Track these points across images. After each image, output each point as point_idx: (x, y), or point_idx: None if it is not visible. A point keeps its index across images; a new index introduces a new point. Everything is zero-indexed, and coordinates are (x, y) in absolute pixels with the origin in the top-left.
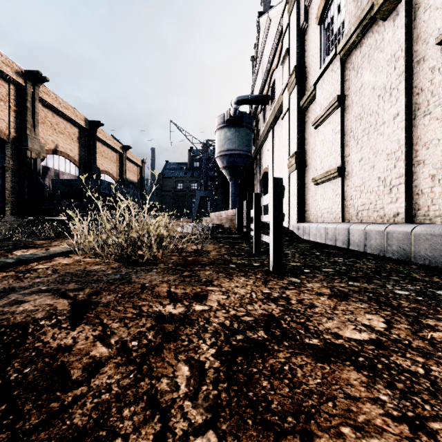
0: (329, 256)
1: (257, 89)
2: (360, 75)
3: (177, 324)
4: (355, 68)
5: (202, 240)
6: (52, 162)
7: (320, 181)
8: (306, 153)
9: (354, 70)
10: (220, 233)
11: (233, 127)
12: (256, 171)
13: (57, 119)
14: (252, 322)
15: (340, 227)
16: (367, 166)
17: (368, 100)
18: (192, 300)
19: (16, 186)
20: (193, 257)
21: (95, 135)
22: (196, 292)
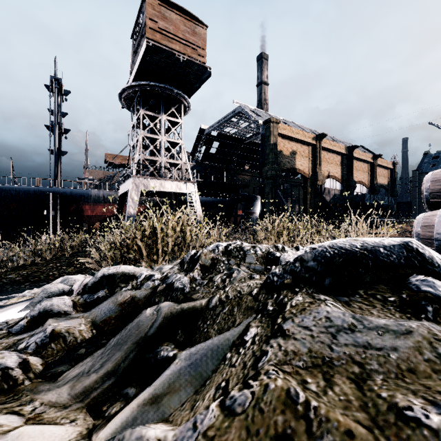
0: None
1: None
2: None
3: None
4: None
5: None
6: (326, 184)
7: None
8: None
9: None
10: None
11: None
12: None
13: (329, 155)
14: None
15: None
16: None
17: None
18: None
19: (312, 202)
20: None
21: (352, 156)
22: None
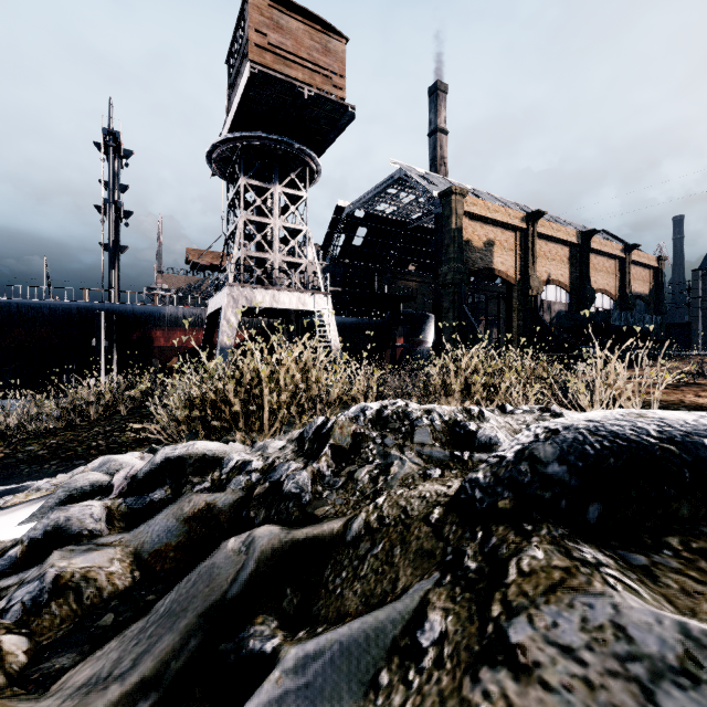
0: None
1: None
2: None
3: None
4: None
5: None
6: (545, 294)
7: None
8: None
9: None
10: None
11: None
12: None
13: (549, 246)
14: None
15: None
16: None
17: None
18: None
19: (520, 324)
20: None
21: (588, 247)
22: None
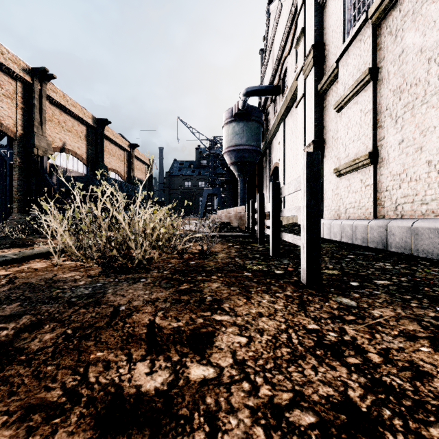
0: (369, 260)
1: (266, 81)
2: (400, 39)
3: (141, 438)
4: (392, 31)
5: (207, 239)
6: (60, 160)
7: (345, 171)
8: (325, 142)
9: (391, 35)
10: (228, 231)
11: (241, 121)
12: (265, 167)
13: (65, 117)
14: (318, 438)
15: (374, 224)
16: (410, 149)
17: (412, 67)
18: (186, 347)
19: (24, 183)
20: (197, 261)
21: (103, 133)
22: (195, 327)
